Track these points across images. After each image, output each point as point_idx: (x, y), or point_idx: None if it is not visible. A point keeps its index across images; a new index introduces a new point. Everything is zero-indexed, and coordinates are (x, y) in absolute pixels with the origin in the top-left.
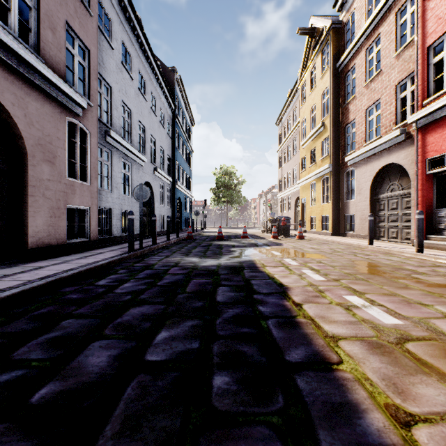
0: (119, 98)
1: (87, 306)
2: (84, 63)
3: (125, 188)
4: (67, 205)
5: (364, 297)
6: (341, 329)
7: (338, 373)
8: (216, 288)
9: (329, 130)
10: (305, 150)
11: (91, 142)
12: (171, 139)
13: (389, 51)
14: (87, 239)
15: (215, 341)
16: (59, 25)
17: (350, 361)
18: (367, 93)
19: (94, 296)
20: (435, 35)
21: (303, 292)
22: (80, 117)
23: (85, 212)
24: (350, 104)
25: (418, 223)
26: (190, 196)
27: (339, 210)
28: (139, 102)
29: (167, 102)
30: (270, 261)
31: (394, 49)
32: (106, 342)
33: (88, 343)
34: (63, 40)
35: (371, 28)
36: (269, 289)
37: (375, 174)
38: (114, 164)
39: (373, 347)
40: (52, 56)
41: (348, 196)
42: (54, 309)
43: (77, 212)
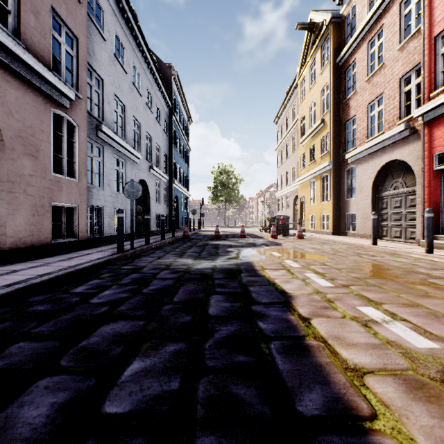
0: (112, 92)
1: (51, 321)
2: (72, 52)
3: (119, 186)
4: (52, 203)
5: (382, 309)
6: (364, 357)
7: (374, 437)
8: (209, 296)
9: (329, 127)
10: (304, 147)
11: (80, 136)
12: (168, 137)
13: (393, 43)
14: (75, 239)
15: (202, 378)
16: (43, 9)
17: (387, 413)
18: (369, 88)
19: (64, 308)
20: (443, 23)
21: (309, 302)
22: (67, 109)
23: (73, 210)
24: (350, 99)
25: (427, 222)
26: (187, 195)
27: (339, 208)
28: (134, 97)
29: (163, 98)
30: (269, 263)
31: (398, 41)
32: (56, 379)
33: (32, 381)
34: (47, 26)
35: (373, 21)
36: (270, 298)
37: (378, 171)
38: (106, 161)
39: (413, 387)
40: (35, 42)
41: (349, 194)
42: (10, 326)
43: (63, 210)
